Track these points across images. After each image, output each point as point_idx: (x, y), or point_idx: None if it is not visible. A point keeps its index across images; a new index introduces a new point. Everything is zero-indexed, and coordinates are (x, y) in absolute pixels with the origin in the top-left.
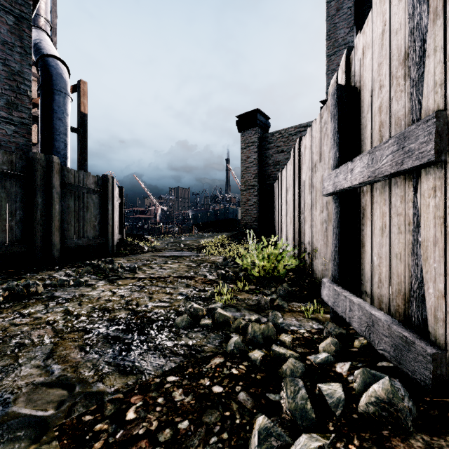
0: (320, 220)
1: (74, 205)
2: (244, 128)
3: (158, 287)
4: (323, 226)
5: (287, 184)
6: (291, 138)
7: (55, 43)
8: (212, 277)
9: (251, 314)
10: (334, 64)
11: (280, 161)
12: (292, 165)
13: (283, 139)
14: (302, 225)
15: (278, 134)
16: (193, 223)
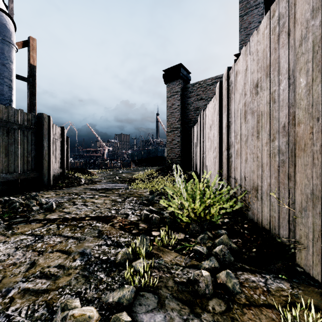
0: (269, 151)
1: (1, 140)
2: (169, 80)
3: (59, 239)
4: (276, 159)
5: (210, 122)
6: (209, 88)
7: (11, 9)
8: (133, 218)
9: (184, 320)
10: (247, 23)
11: (199, 107)
12: (217, 100)
13: (202, 89)
14: (231, 159)
15: (198, 84)
16: (130, 159)
